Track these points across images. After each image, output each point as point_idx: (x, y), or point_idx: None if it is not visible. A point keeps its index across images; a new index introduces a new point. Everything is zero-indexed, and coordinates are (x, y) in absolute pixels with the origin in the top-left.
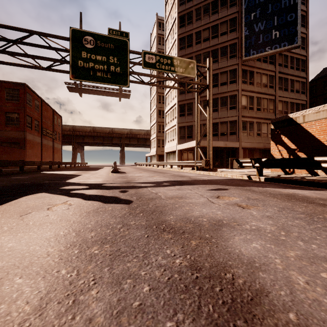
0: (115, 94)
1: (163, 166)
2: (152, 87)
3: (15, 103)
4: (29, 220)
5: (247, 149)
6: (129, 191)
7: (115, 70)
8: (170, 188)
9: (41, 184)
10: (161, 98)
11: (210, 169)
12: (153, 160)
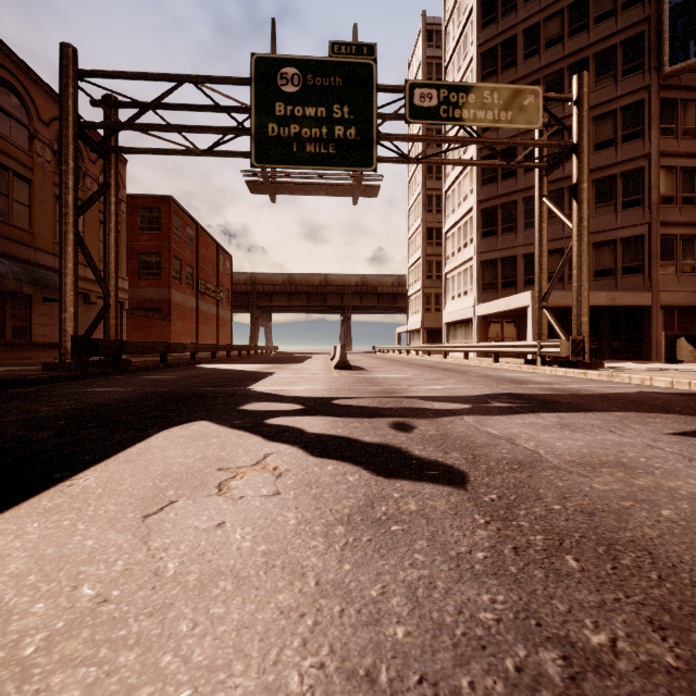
0: (346, 190)
1: (444, 354)
2: (412, 178)
3: (154, 236)
4: (167, 550)
5: (676, 310)
6: (416, 426)
7: (344, 136)
8: (533, 422)
9: (198, 395)
10: (434, 201)
11: (584, 364)
12: (414, 340)
